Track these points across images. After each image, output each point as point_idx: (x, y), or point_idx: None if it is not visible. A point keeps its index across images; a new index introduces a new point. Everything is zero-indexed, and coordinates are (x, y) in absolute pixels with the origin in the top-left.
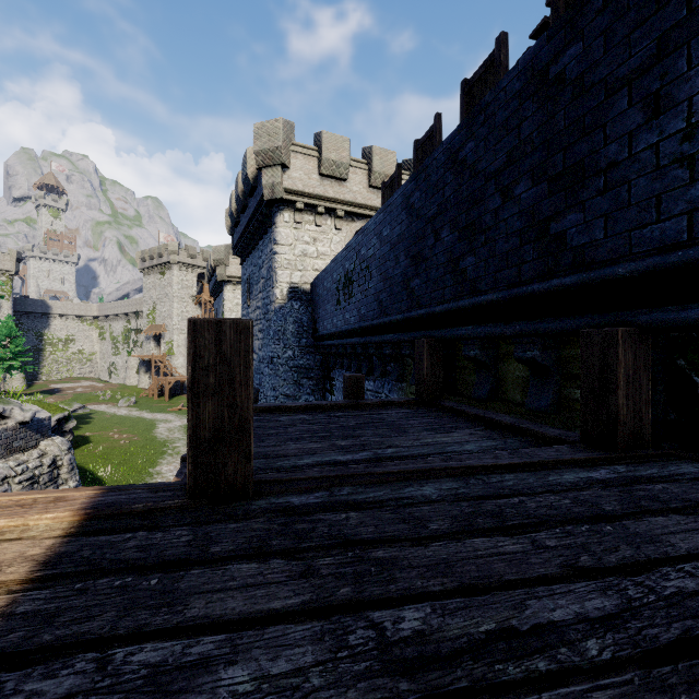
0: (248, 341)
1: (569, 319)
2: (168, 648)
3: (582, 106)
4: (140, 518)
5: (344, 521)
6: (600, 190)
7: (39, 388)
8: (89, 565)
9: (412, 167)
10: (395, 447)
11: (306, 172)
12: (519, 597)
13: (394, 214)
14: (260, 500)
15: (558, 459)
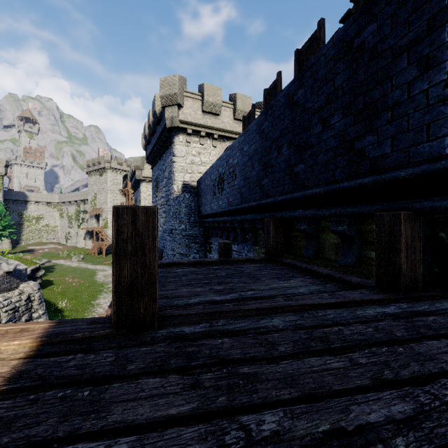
0: (154, 221)
1: (367, 205)
2: (94, 447)
3: (376, 65)
4: (79, 343)
5: (220, 345)
6: (388, 120)
7: (20, 249)
8: (40, 380)
9: (262, 107)
10: (253, 290)
11: (193, 109)
12: (344, 404)
13: (251, 137)
14: (162, 330)
15: (362, 299)
